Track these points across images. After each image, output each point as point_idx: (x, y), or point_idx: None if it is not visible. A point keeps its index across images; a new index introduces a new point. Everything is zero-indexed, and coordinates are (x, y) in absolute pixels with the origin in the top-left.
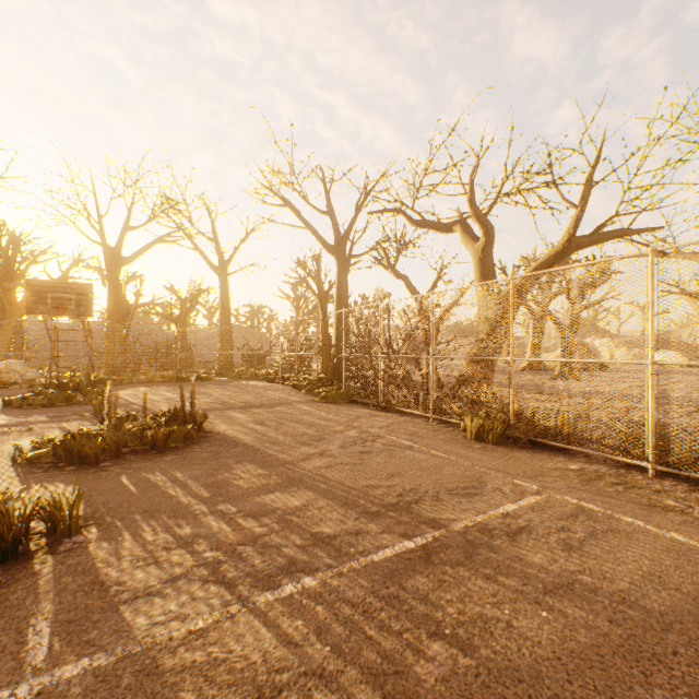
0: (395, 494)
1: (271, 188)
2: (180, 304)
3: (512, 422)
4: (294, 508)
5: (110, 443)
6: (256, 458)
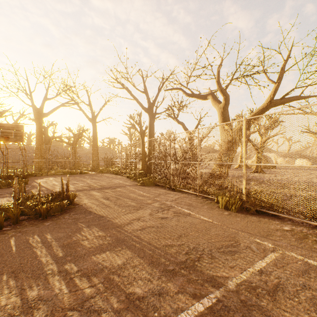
0: (184, 252)
1: (116, 79)
2: (73, 136)
3: (245, 199)
4: (116, 267)
5: (12, 215)
6: (99, 223)
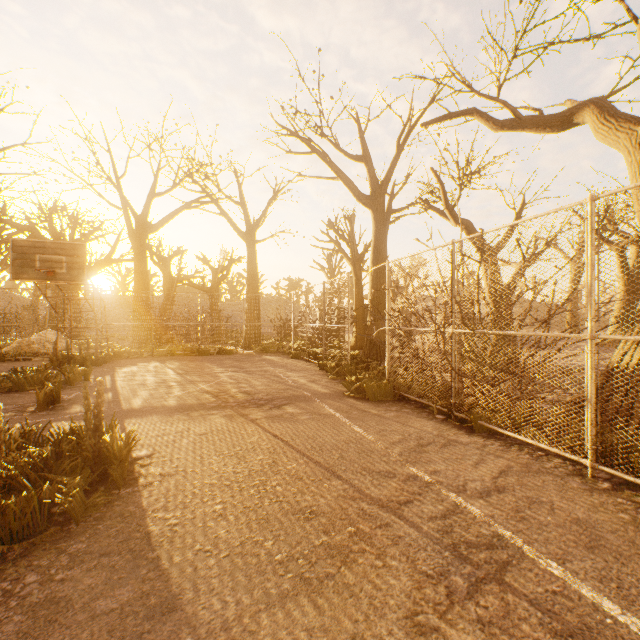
0: None
1: (296, 132)
2: (212, 274)
3: None
4: None
5: None
6: None
